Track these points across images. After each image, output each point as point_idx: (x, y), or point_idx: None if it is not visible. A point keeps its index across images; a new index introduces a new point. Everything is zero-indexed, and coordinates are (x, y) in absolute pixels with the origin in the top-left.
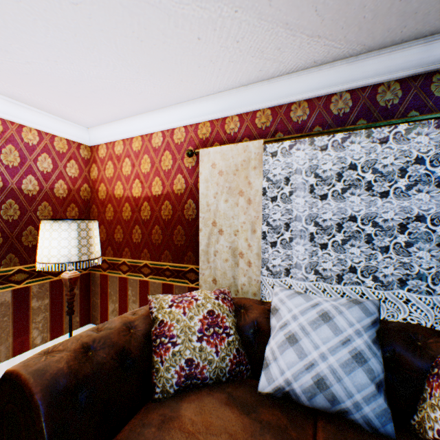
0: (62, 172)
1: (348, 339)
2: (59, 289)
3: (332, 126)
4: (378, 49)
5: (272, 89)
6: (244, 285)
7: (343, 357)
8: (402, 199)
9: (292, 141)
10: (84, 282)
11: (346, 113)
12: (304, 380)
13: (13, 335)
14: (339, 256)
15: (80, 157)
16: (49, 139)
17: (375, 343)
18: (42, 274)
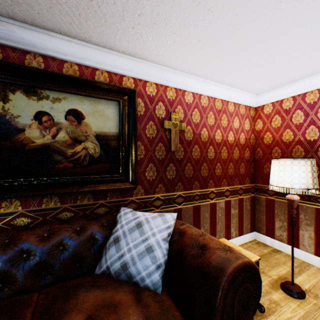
0: (242, 127)
1: None
2: (241, 204)
3: None
4: None
5: None
6: None
7: None
8: None
9: None
10: (251, 202)
11: None
12: None
13: (224, 228)
14: None
15: (249, 116)
16: (237, 107)
17: None
18: (234, 193)
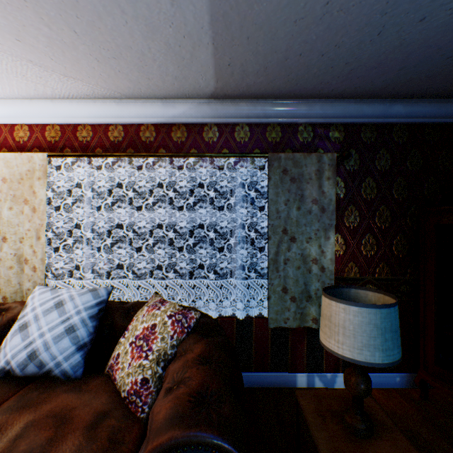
0: None
1: (69, 318)
2: None
3: (110, 151)
4: (135, 99)
5: (58, 108)
6: (29, 290)
7: (59, 331)
8: (160, 212)
9: (79, 158)
10: None
11: (120, 141)
12: (20, 356)
13: None
14: (132, 257)
15: None
16: None
17: (93, 317)
18: None
